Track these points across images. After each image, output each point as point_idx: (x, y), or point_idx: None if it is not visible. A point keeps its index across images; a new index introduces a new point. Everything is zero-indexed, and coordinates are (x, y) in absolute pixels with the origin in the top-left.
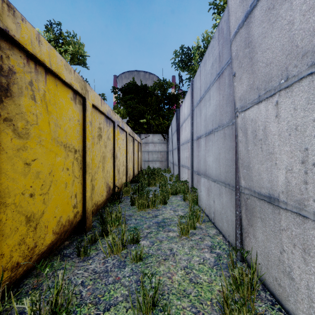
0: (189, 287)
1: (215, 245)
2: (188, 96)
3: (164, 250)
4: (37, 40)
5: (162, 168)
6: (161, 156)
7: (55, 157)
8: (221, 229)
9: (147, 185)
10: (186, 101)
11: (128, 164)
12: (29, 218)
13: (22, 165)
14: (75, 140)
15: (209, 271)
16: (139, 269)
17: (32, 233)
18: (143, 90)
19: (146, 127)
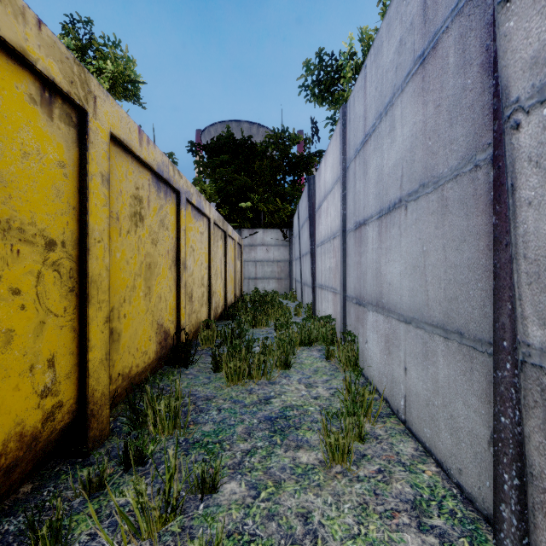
0: None
1: (426, 498)
2: (334, 144)
3: (287, 521)
4: None
5: (280, 291)
6: (279, 269)
7: None
8: (432, 444)
9: (252, 325)
10: (329, 156)
11: (214, 282)
12: None
13: None
14: (49, 213)
15: None
16: None
17: None
18: (246, 147)
19: (252, 216)
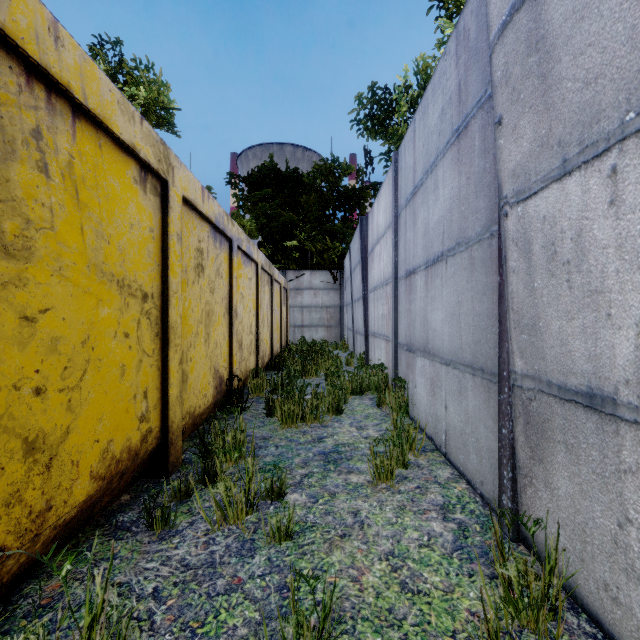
0: (401, 602)
1: (453, 503)
2: (386, 188)
3: (341, 515)
4: (51, 35)
5: (330, 341)
6: (329, 316)
7: (98, 306)
8: (464, 467)
9: (301, 375)
10: (382, 199)
11: (261, 330)
12: (32, 443)
13: (16, 321)
14: (144, 271)
15: (445, 563)
16: (285, 560)
17: (41, 478)
18: (292, 180)
19: (298, 256)
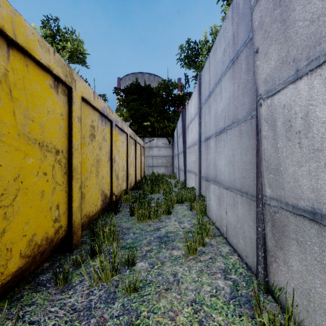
0: None
1: (230, 268)
2: (195, 94)
3: (166, 276)
4: None
5: (167, 174)
6: (166, 161)
7: (25, 158)
8: (236, 246)
9: (150, 192)
10: (193, 99)
11: (129, 169)
12: None
13: None
14: (57, 137)
15: (225, 308)
16: (132, 305)
17: None
18: (147, 90)
19: (151, 130)
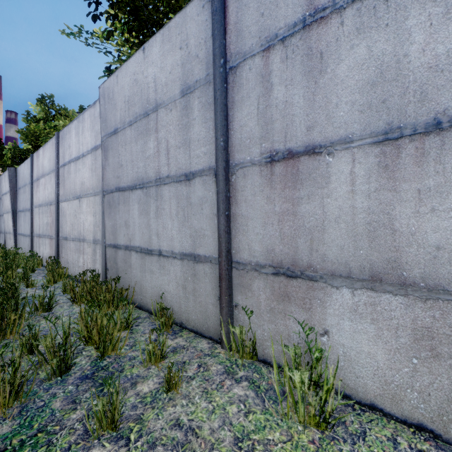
0: None
1: None
2: None
3: None
4: None
5: None
6: None
7: None
8: None
9: None
10: None
11: None
12: None
13: None
14: None
15: None
16: None
17: None
18: None
19: None
